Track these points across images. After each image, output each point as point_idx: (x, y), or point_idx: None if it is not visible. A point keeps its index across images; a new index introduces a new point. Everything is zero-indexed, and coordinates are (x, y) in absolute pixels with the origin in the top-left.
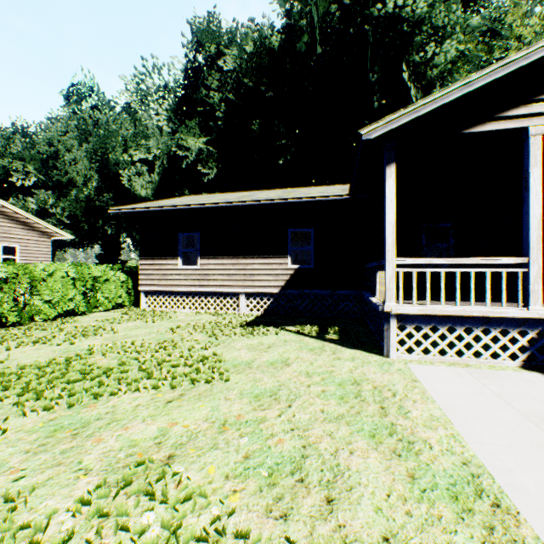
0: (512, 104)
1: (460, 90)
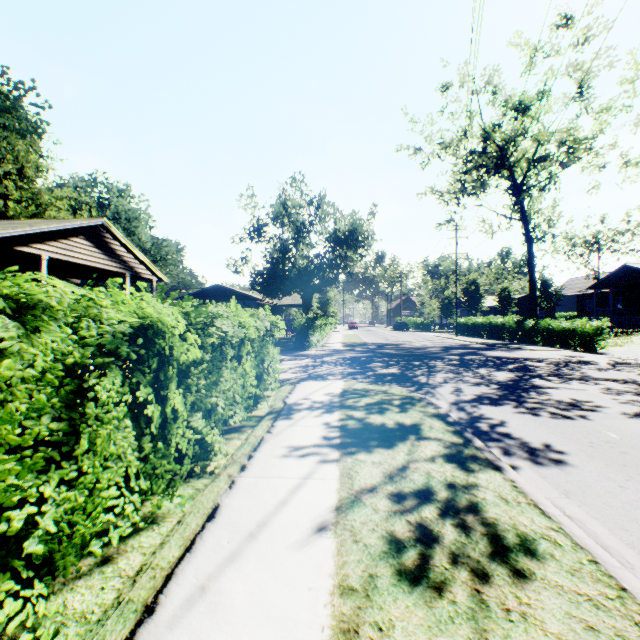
0: (37, 242)
1: (22, 231)
